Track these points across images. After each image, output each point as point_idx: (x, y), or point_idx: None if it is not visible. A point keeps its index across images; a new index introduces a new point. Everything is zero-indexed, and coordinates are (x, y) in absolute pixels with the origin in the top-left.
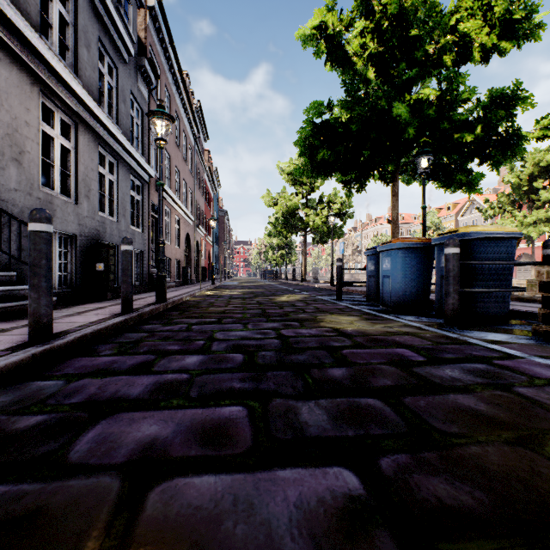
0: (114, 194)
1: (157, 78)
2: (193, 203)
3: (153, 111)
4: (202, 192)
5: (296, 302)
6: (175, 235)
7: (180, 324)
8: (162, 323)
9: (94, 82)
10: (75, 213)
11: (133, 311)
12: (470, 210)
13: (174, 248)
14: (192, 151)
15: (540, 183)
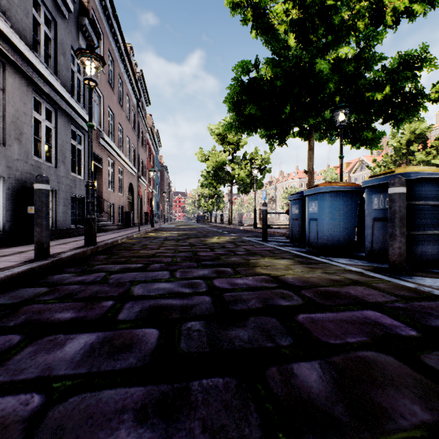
0: (52, 141)
1: (99, 39)
2: (136, 157)
3: (81, 49)
4: (144, 149)
5: (226, 243)
6: (119, 183)
7: (99, 272)
8: (78, 271)
9: (26, 27)
10: (2, 155)
11: (51, 256)
12: (360, 168)
13: (118, 195)
14: (135, 113)
15: (415, 147)
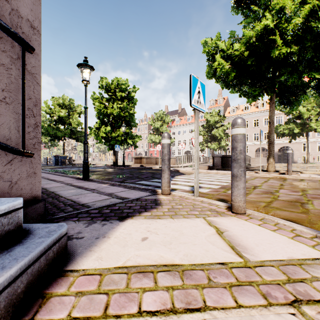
0: None
1: None
2: None
3: None
4: None
5: None
6: None
7: None
8: None
9: None
10: None
11: None
12: None
13: None
14: None
15: None
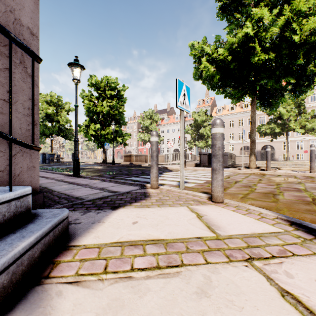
0: None
1: None
2: None
3: None
4: None
5: None
6: None
7: None
8: None
9: None
10: None
11: None
12: None
13: None
14: None
15: None
